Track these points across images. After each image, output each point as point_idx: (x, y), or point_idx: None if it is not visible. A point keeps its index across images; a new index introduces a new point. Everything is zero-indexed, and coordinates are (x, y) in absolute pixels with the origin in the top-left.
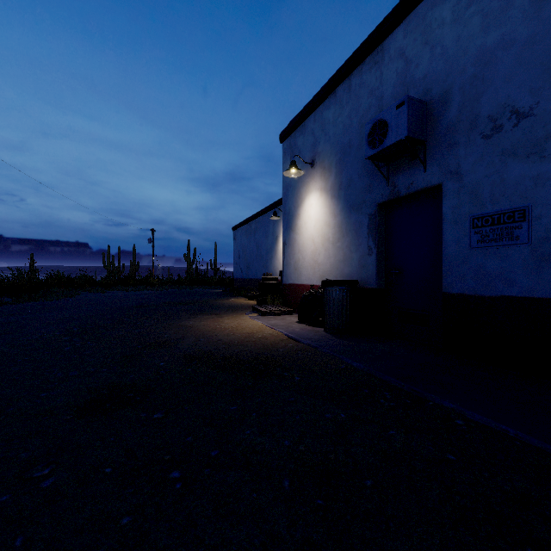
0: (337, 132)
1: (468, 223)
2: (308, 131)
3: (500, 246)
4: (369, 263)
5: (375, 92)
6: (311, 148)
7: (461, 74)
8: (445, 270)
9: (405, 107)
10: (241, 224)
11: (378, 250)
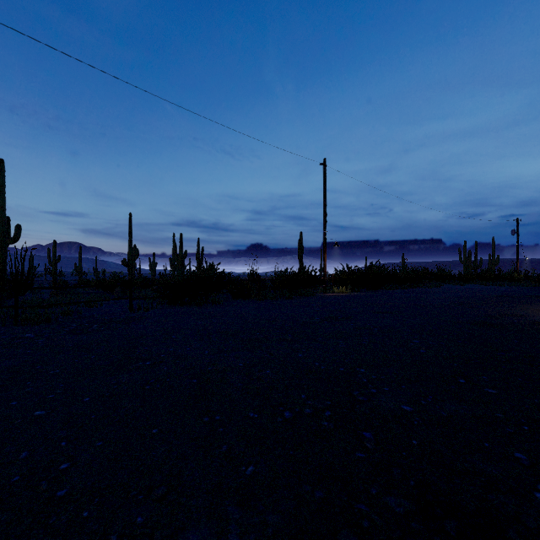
0: None
1: None
2: None
3: None
4: None
5: None
6: None
7: None
8: None
9: None
10: None
11: None
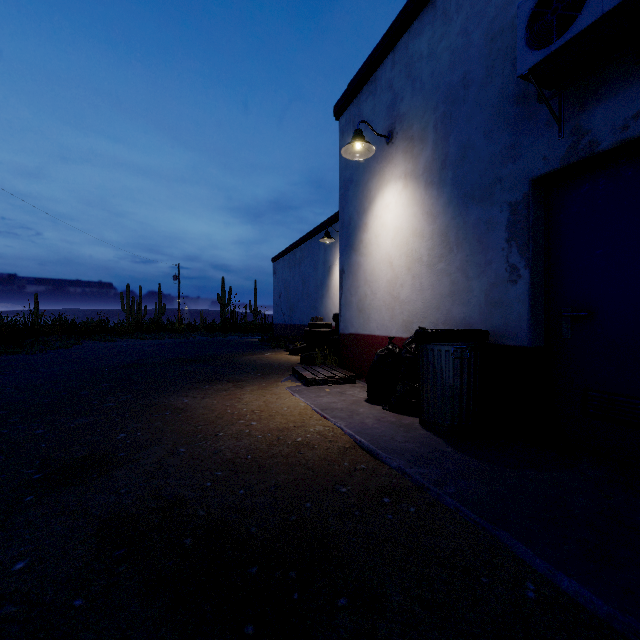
0: (438, 68)
1: None
2: (382, 86)
3: None
4: (512, 297)
5: None
6: (386, 112)
7: None
8: None
9: None
10: (283, 253)
11: (532, 271)
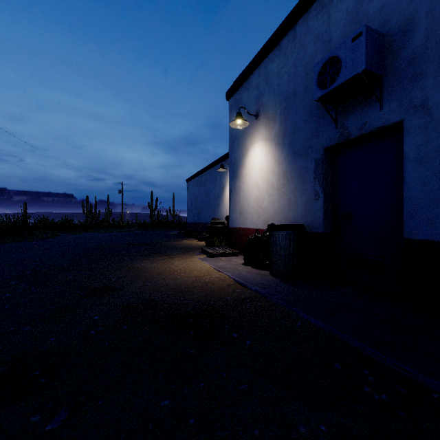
0: (282, 82)
1: (439, 161)
2: (253, 85)
3: None
4: (316, 207)
5: (322, 36)
6: (255, 101)
7: None
8: (407, 214)
9: (363, 37)
10: (193, 176)
11: (325, 194)
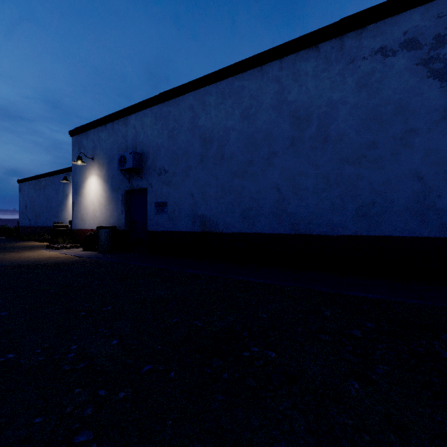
0: (107, 147)
1: (154, 205)
2: (90, 138)
3: (161, 214)
4: (122, 218)
5: (125, 137)
6: (92, 149)
7: (152, 148)
8: (148, 222)
9: (132, 155)
10: (29, 179)
11: (126, 212)
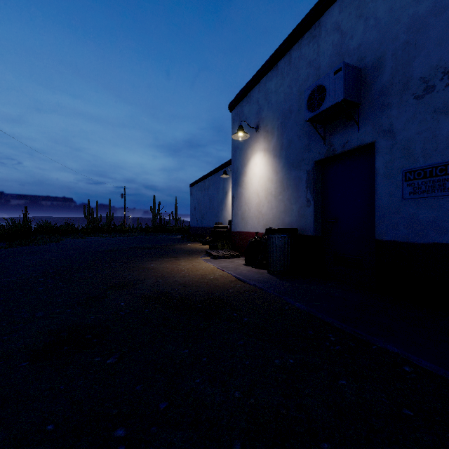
0: (279, 100)
1: (401, 176)
2: (253, 100)
3: (432, 197)
4: (308, 213)
5: (313, 63)
6: (256, 115)
7: (393, 41)
8: (378, 219)
9: (342, 72)
10: (197, 181)
11: (315, 201)
